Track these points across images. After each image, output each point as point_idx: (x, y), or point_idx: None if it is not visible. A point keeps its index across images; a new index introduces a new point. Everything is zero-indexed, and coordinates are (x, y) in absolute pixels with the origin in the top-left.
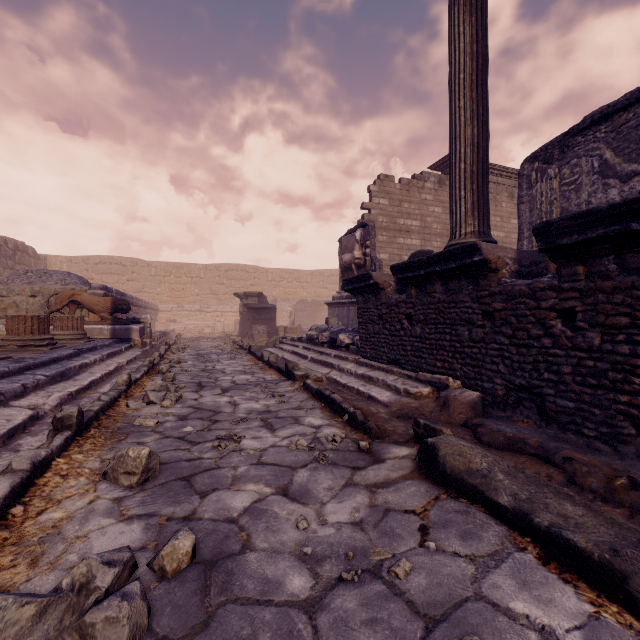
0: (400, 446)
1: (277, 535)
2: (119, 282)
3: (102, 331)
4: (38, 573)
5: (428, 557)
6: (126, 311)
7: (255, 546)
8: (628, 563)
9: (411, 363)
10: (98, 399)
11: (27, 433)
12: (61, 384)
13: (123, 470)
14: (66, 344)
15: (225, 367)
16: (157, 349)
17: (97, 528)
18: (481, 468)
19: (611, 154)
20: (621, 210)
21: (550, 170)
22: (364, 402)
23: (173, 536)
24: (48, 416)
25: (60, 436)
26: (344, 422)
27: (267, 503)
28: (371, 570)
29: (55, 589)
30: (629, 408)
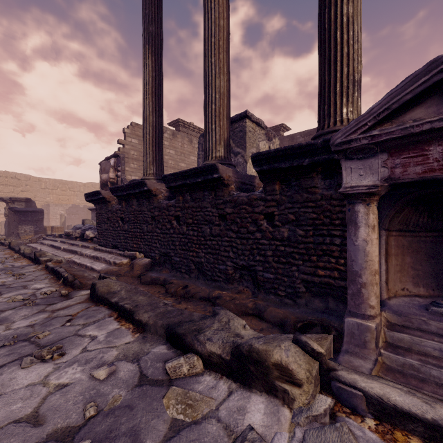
0: (88, 290)
1: None
2: None
3: None
4: None
5: (62, 328)
6: None
7: None
8: (138, 308)
9: (123, 246)
10: None
11: None
12: None
13: None
14: None
15: None
16: None
17: None
18: (116, 290)
19: (232, 142)
20: (184, 175)
21: None
22: (83, 271)
23: None
24: None
25: None
26: (61, 284)
27: None
28: (25, 339)
29: None
30: (192, 258)
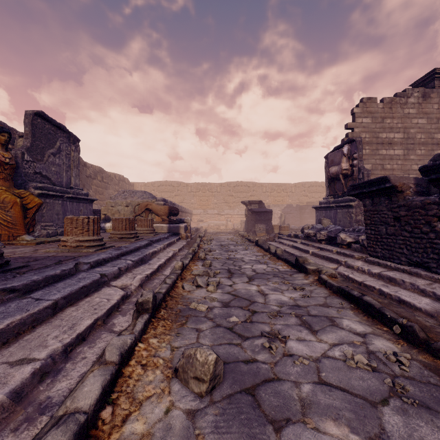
0: None
1: None
2: (170, 197)
3: (163, 228)
4: None
5: None
6: (176, 215)
7: None
8: None
9: None
10: (164, 282)
11: (119, 311)
12: (141, 267)
13: (192, 374)
14: (143, 236)
15: (242, 256)
16: (194, 240)
17: None
18: None
19: None
20: None
21: None
22: (403, 309)
23: None
24: (133, 295)
25: (141, 319)
26: (392, 333)
27: None
28: None
29: None
30: None
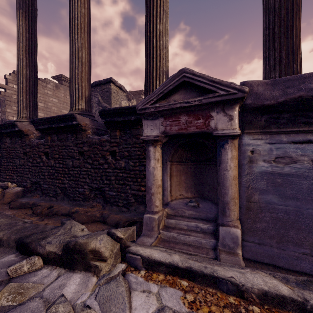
0: None
1: None
2: None
3: None
4: None
5: None
6: None
7: None
8: None
9: None
10: None
11: None
12: None
13: None
14: None
15: None
16: None
17: None
18: None
19: (101, 98)
20: (50, 120)
21: None
22: None
23: None
24: None
25: None
26: None
27: None
28: None
29: None
30: (59, 184)
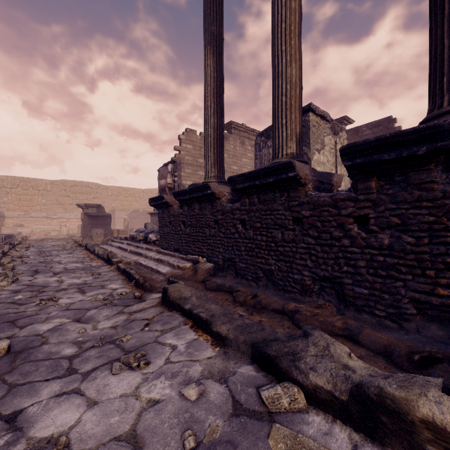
0: (159, 293)
1: (65, 337)
2: None
3: None
4: None
5: (142, 333)
6: None
7: (50, 342)
8: (214, 318)
9: (185, 250)
10: None
11: None
12: None
13: None
14: None
15: (62, 259)
16: (1, 248)
17: None
18: (187, 296)
19: None
20: (253, 175)
21: (268, 142)
22: (150, 274)
23: None
24: None
25: None
26: (133, 285)
27: (64, 325)
28: (111, 341)
29: None
30: (260, 264)
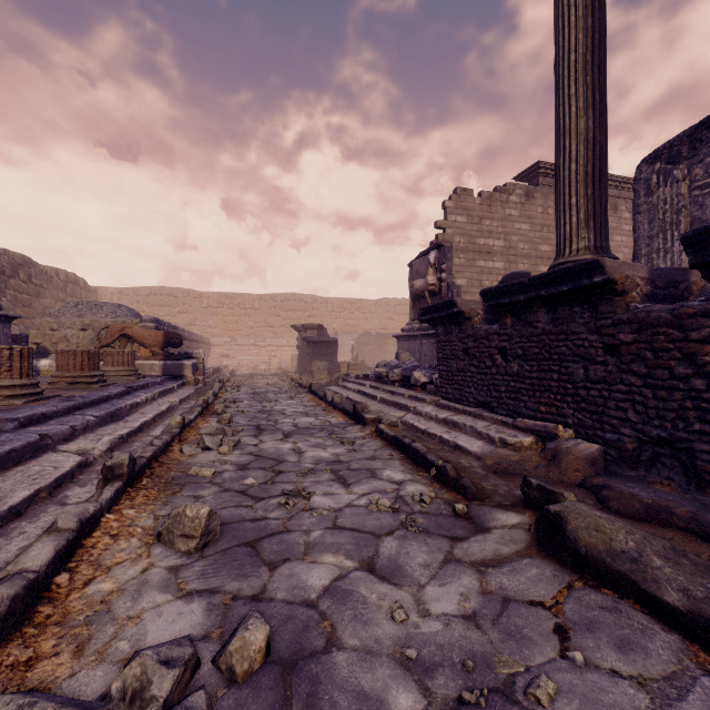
0: (506, 511)
1: (369, 628)
2: (170, 314)
3: (153, 367)
4: (84, 665)
5: (576, 675)
6: (178, 345)
7: (343, 642)
8: None
9: (506, 407)
10: (150, 444)
11: (75, 482)
12: (111, 426)
13: (180, 532)
14: (117, 381)
15: (284, 408)
16: (210, 387)
17: (151, 606)
18: (627, 549)
19: None
20: None
21: (677, 171)
22: (452, 453)
23: (242, 625)
24: (97, 463)
25: (110, 487)
26: (430, 477)
27: (351, 582)
28: (500, 689)
29: (103, 696)
30: None
